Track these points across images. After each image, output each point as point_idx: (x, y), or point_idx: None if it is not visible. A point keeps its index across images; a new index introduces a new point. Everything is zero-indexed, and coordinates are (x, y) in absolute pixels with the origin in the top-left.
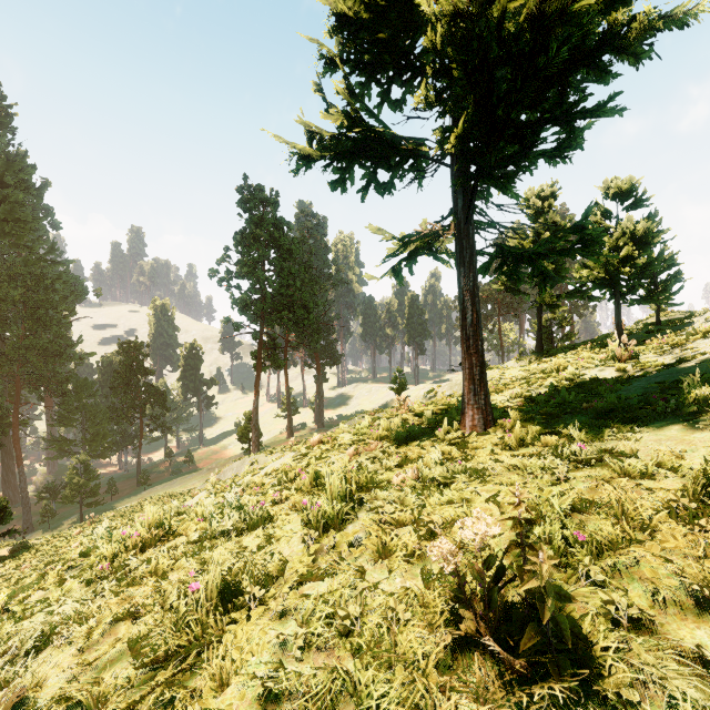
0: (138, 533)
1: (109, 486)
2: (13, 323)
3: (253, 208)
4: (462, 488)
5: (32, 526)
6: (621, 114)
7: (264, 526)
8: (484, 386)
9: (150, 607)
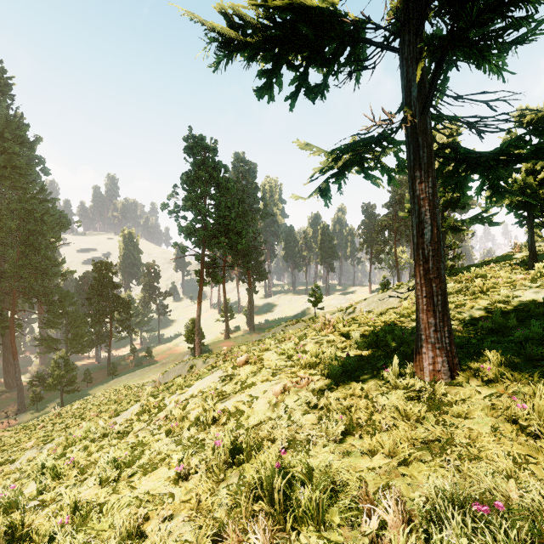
0: None
1: (85, 376)
2: (10, 247)
3: (196, 153)
4: None
5: (25, 407)
6: None
7: None
8: (447, 320)
9: None
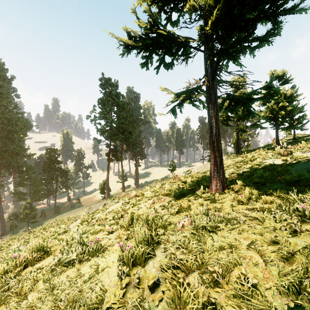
0: (23, 256)
1: (41, 213)
2: None
3: (106, 87)
4: (226, 236)
5: (6, 232)
6: (306, 11)
7: (97, 255)
8: (222, 168)
9: None
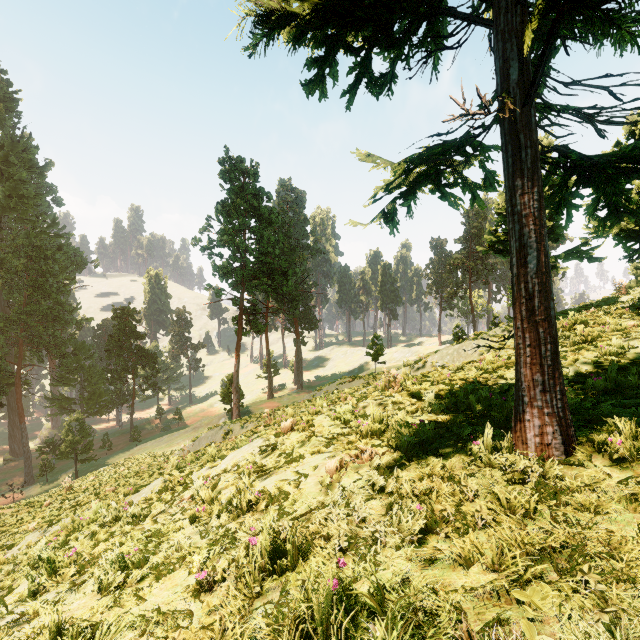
0: None
1: (103, 442)
2: (16, 291)
3: (234, 178)
4: None
5: (33, 478)
6: None
7: None
8: (559, 376)
9: None
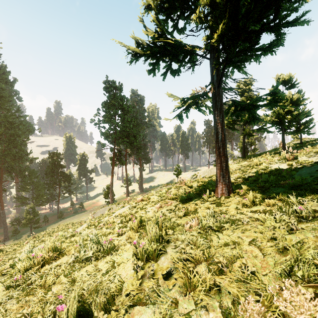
0: (40, 255)
1: (44, 219)
2: None
3: (110, 91)
4: (230, 234)
5: (8, 237)
6: (307, 24)
7: (111, 253)
8: (227, 172)
9: (35, 315)
